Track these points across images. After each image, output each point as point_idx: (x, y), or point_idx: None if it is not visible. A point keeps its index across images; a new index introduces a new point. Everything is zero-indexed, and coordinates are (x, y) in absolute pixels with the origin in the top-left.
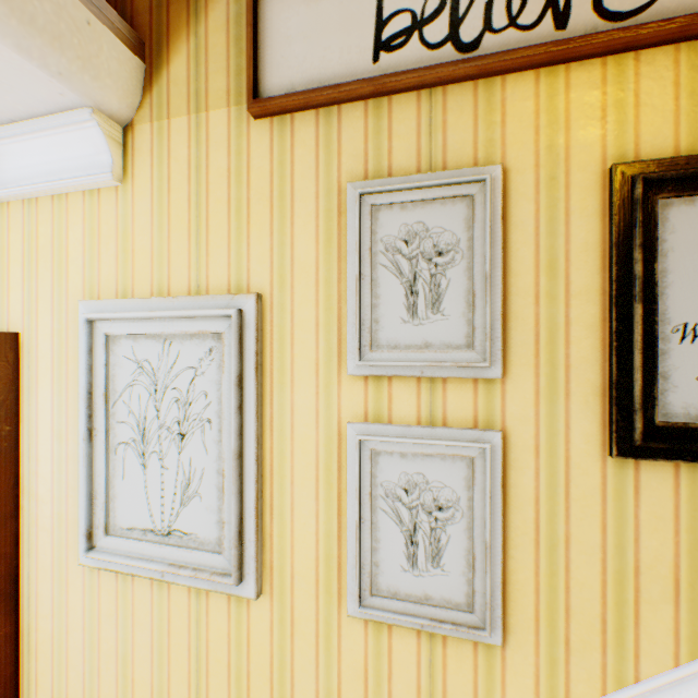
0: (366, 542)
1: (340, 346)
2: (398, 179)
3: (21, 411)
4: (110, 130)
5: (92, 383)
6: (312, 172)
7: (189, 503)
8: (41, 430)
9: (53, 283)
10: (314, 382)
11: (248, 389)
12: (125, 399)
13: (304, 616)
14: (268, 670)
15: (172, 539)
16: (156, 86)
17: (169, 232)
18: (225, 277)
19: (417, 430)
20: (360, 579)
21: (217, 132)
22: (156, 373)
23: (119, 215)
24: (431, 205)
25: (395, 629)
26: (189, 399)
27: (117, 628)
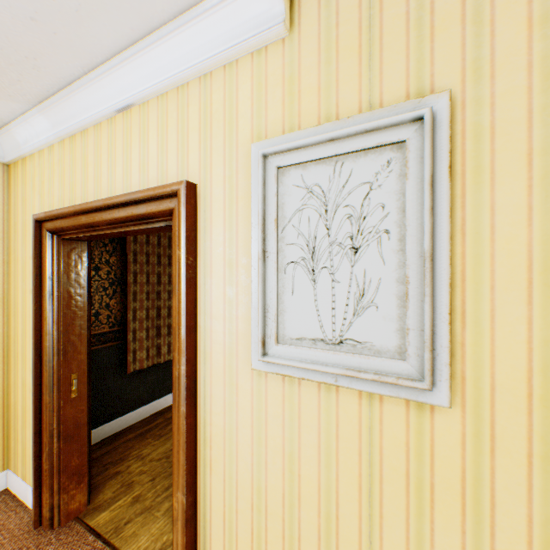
0: None
1: None
2: None
3: (197, 248)
4: None
5: (264, 211)
6: None
7: (362, 313)
8: (214, 261)
9: (225, 138)
10: (524, 175)
11: (438, 192)
12: (294, 223)
13: (509, 432)
14: (458, 485)
15: (343, 348)
16: None
17: (337, 64)
18: (401, 90)
19: None
20: None
21: None
22: (325, 195)
23: (285, 64)
24: None
25: None
26: (362, 214)
27: (283, 428)
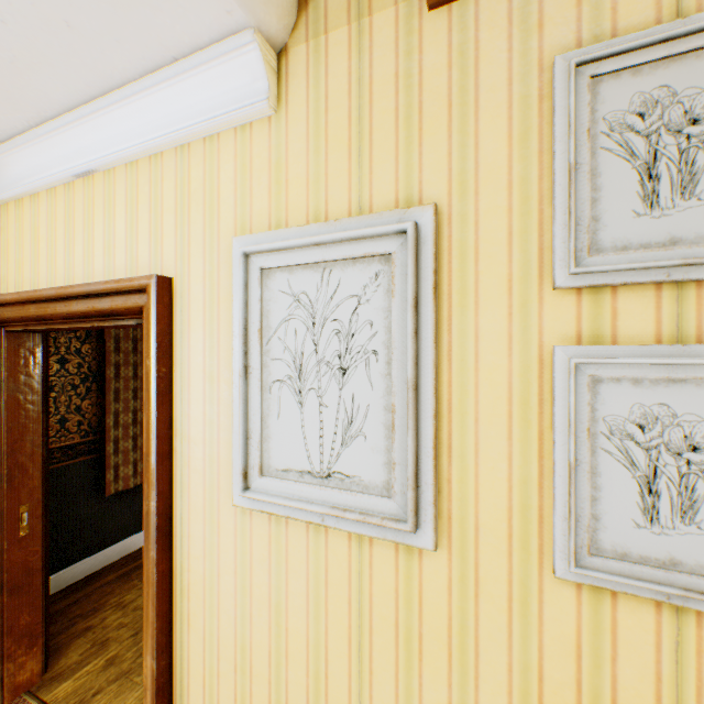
0: (582, 490)
1: (541, 256)
2: (630, 37)
3: (173, 355)
4: (267, 54)
5: (246, 319)
6: (502, 57)
7: (350, 443)
8: (193, 372)
9: (205, 225)
10: (505, 302)
11: (423, 313)
12: (280, 335)
13: (492, 576)
14: (445, 634)
15: (332, 482)
16: (312, 3)
17: (326, 155)
18: (391, 194)
19: (659, 349)
20: (574, 534)
21: (382, 36)
22: (313, 305)
23: (271, 146)
24: (679, 62)
25: (621, 600)
26: (350, 331)
27: (269, 574)
